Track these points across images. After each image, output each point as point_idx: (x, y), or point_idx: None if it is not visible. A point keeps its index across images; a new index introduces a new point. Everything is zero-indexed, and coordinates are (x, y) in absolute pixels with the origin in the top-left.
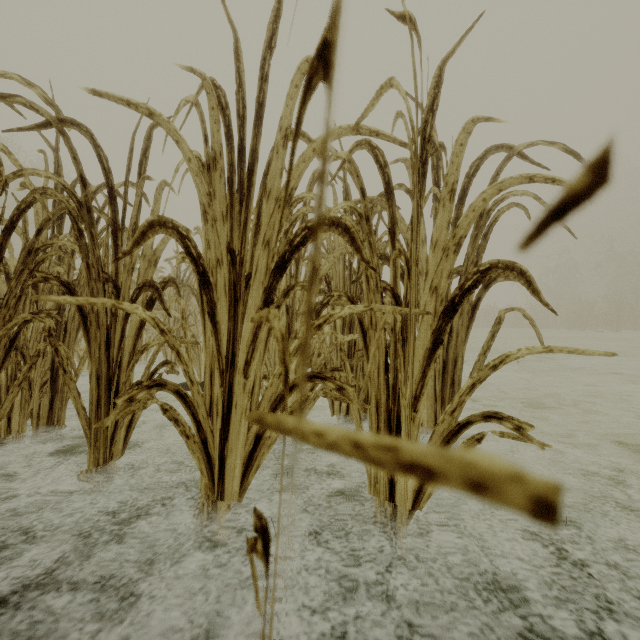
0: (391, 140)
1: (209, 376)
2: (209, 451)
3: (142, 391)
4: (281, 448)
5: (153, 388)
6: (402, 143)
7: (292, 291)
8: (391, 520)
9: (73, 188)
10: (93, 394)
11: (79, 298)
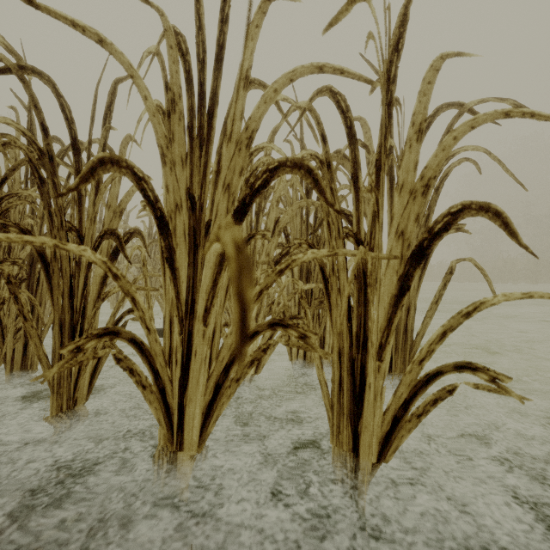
0: (356, 77)
1: (168, 324)
2: (167, 401)
3: (92, 340)
4: (242, 392)
5: (105, 336)
6: (368, 80)
7: (253, 239)
8: (355, 472)
9: None
10: (56, 341)
11: (11, 235)
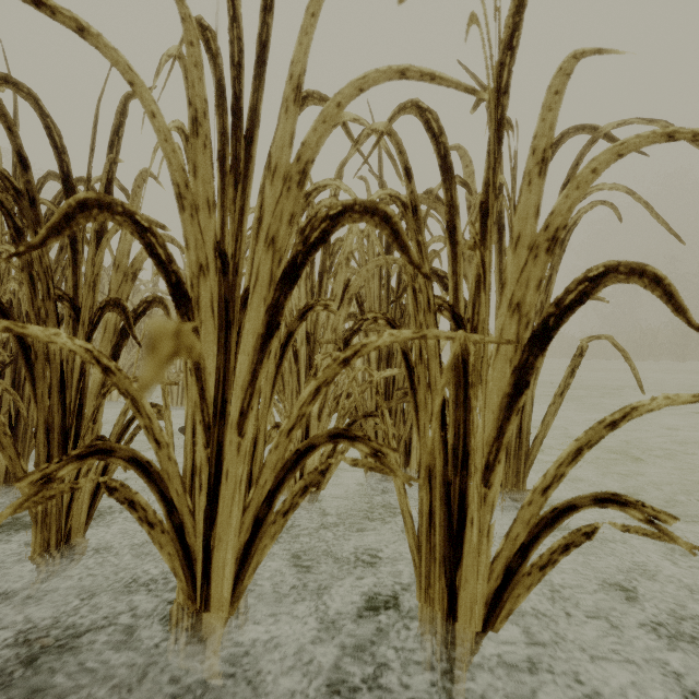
0: (453, 85)
1: (191, 431)
2: (187, 542)
3: (69, 464)
4: (300, 515)
5: (90, 457)
6: (469, 89)
7: (311, 312)
8: (451, 643)
9: (41, 186)
10: (40, 452)
11: None
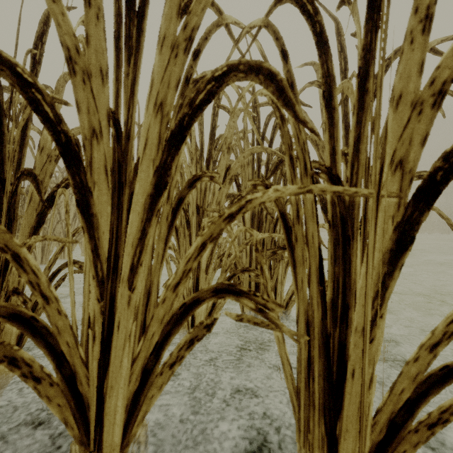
0: None
1: (87, 285)
2: (79, 391)
3: None
4: None
5: None
6: None
7: (198, 182)
8: None
9: None
10: None
11: None
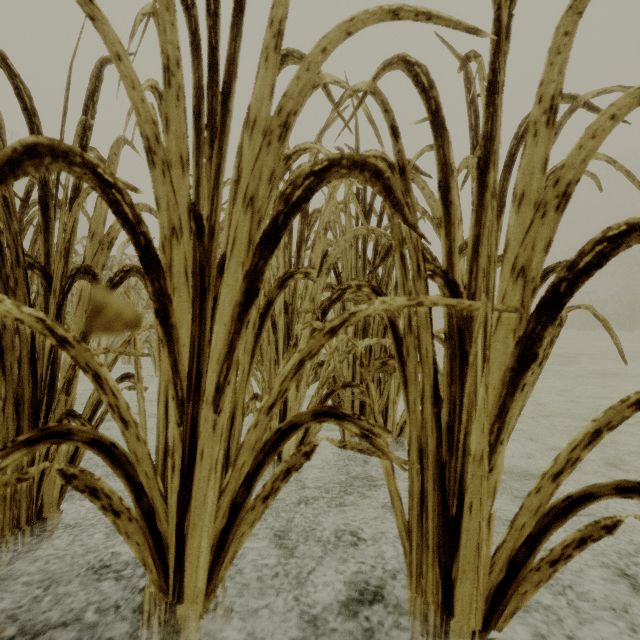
0: (451, 25)
1: (163, 407)
2: (158, 528)
3: (15, 451)
4: None
5: (42, 442)
6: (470, 28)
7: (290, 280)
8: None
9: None
10: (8, 426)
11: None
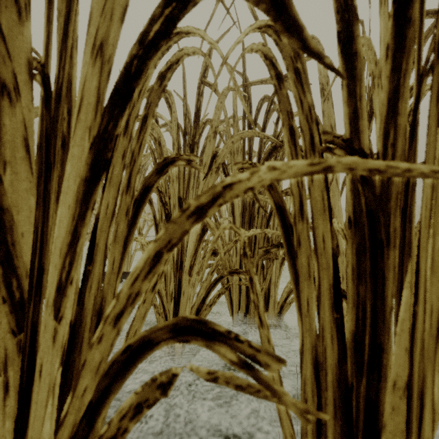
0: None
1: None
2: None
3: None
4: (172, 360)
5: None
6: None
7: (171, 166)
8: None
9: None
10: None
11: None
